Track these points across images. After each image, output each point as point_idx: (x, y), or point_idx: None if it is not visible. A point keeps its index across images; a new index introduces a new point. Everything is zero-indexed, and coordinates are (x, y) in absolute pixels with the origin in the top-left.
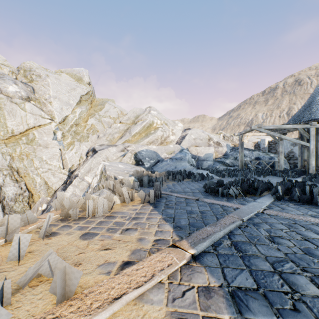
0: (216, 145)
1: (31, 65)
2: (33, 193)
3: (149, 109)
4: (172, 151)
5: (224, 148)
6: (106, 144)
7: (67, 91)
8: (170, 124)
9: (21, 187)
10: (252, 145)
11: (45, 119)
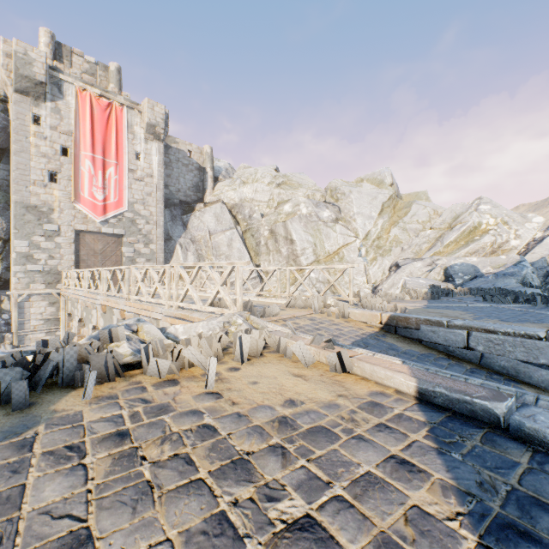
0: None
1: (335, 183)
2: None
3: (478, 203)
4: (502, 264)
5: None
6: (411, 258)
7: (368, 203)
8: (514, 222)
9: None
10: None
11: (351, 237)
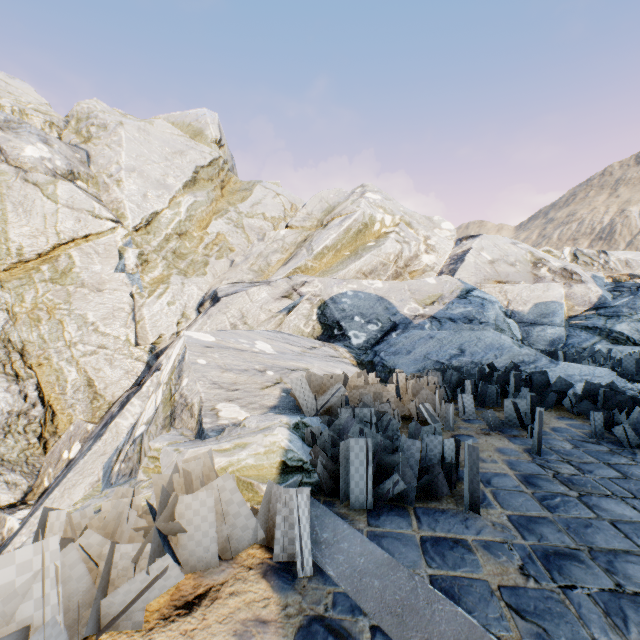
0: (561, 279)
1: (91, 105)
2: (55, 410)
3: (362, 191)
4: (435, 296)
5: (592, 286)
6: (248, 281)
7: (162, 157)
8: (420, 225)
9: (26, 393)
10: None
11: (101, 220)
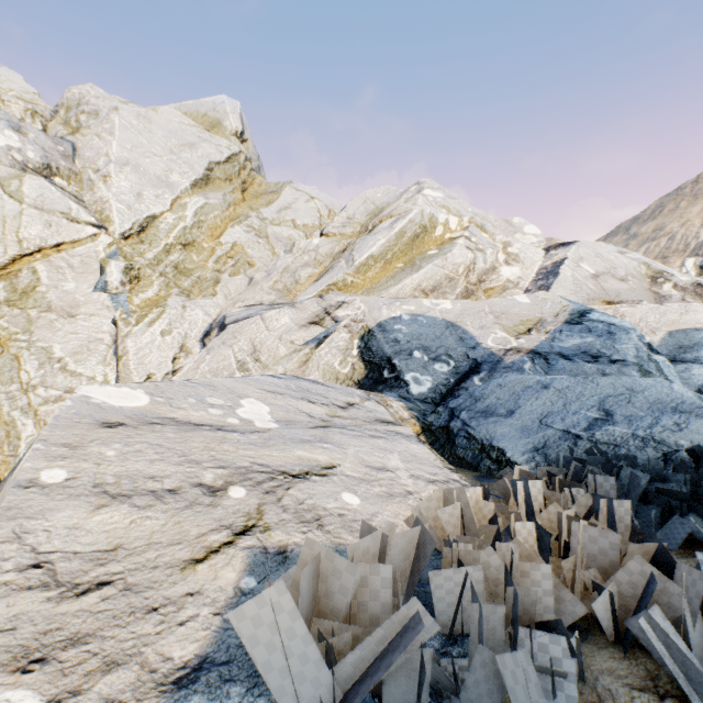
0: (695, 299)
1: (83, 91)
2: (2, 478)
3: (418, 188)
4: (532, 321)
5: None
6: (268, 303)
7: (166, 149)
8: (496, 228)
9: None
10: None
11: (79, 225)
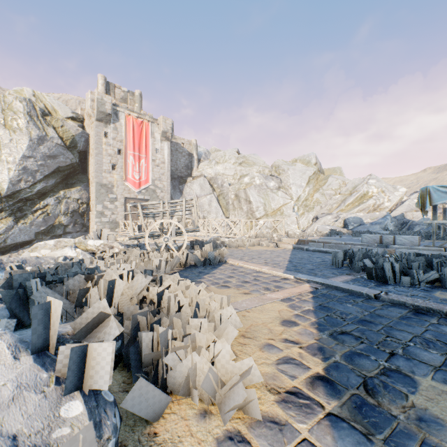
0: None
1: (278, 163)
2: None
3: (368, 178)
4: (376, 217)
5: None
6: (325, 213)
7: (299, 177)
8: (388, 191)
9: None
10: None
11: (288, 199)
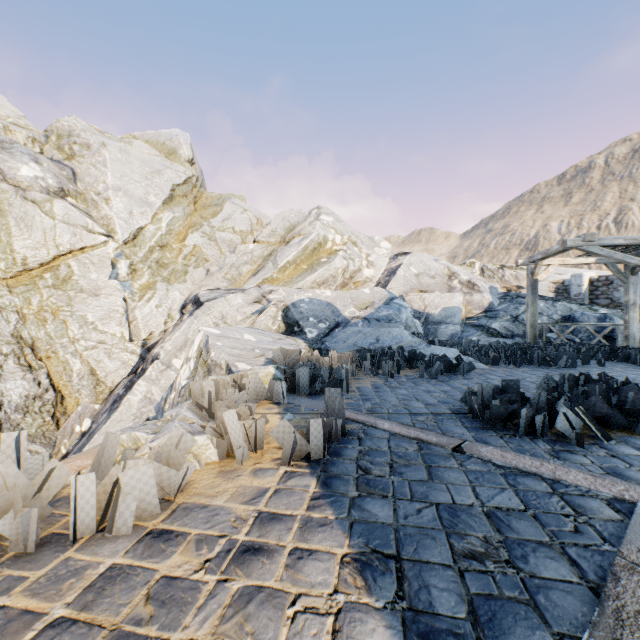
0: (467, 289)
1: (71, 124)
2: (64, 395)
3: (318, 213)
4: (369, 303)
5: (486, 295)
6: (224, 288)
7: (143, 176)
8: (363, 244)
9: (39, 380)
10: (551, 289)
11: (95, 234)
